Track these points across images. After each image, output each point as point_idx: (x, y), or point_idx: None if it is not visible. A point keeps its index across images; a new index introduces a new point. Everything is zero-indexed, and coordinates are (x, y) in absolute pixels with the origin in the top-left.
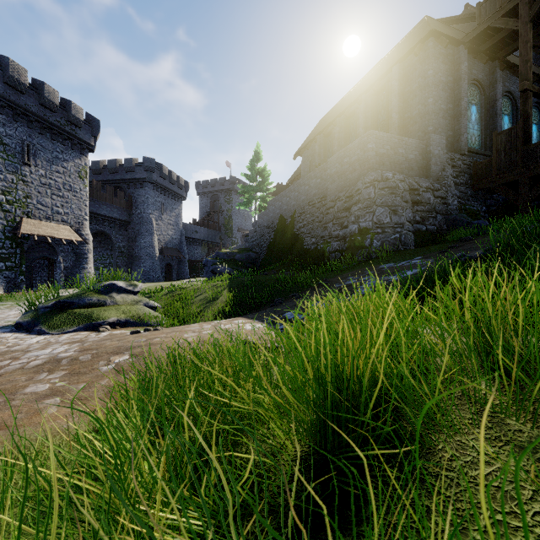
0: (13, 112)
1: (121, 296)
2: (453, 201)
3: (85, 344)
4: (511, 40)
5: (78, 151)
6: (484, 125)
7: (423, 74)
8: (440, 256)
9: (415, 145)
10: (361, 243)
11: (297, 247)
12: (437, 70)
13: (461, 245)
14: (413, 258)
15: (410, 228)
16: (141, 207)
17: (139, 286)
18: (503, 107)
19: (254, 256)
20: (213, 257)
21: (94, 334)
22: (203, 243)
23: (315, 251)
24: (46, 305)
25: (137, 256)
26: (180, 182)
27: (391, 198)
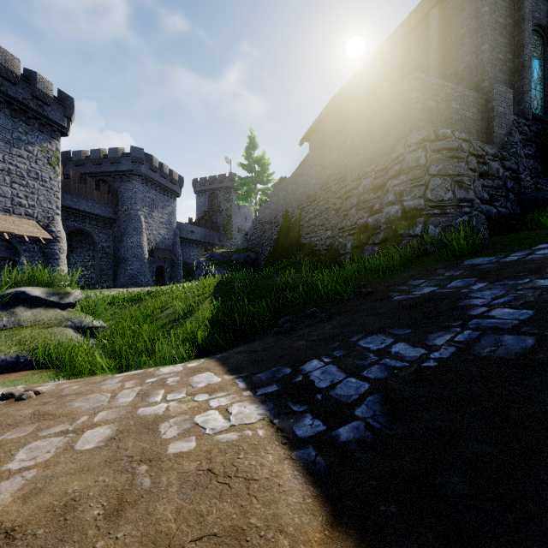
0: None
1: (34, 312)
2: (526, 175)
3: None
4: None
5: (47, 133)
6: None
7: (475, 14)
8: None
9: (473, 99)
10: (408, 230)
11: (307, 243)
12: (493, 7)
13: None
14: (530, 247)
15: (481, 208)
16: (128, 202)
17: (74, 295)
18: None
19: (254, 256)
20: (206, 258)
21: None
22: (200, 244)
23: (331, 246)
24: None
25: (123, 258)
26: (174, 177)
27: (453, 164)
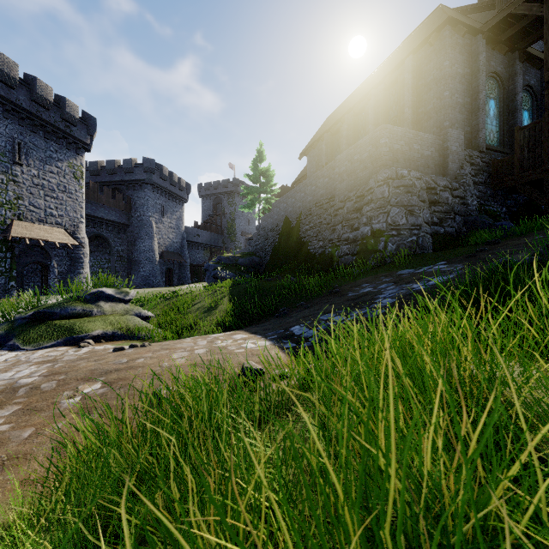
0: (3, 108)
1: (110, 305)
2: (472, 201)
3: (56, 365)
4: (533, 30)
5: (73, 150)
6: (503, 120)
7: (439, 66)
8: (469, 261)
9: (431, 141)
10: (374, 246)
11: (303, 251)
12: (454, 61)
13: (490, 248)
14: (435, 263)
15: (428, 230)
16: (140, 209)
17: (131, 293)
18: (522, 102)
19: (258, 260)
20: (214, 262)
21: (73, 350)
22: (206, 247)
23: (322, 255)
24: (24, 315)
25: (136, 261)
26: (182, 184)
27: (407, 197)
